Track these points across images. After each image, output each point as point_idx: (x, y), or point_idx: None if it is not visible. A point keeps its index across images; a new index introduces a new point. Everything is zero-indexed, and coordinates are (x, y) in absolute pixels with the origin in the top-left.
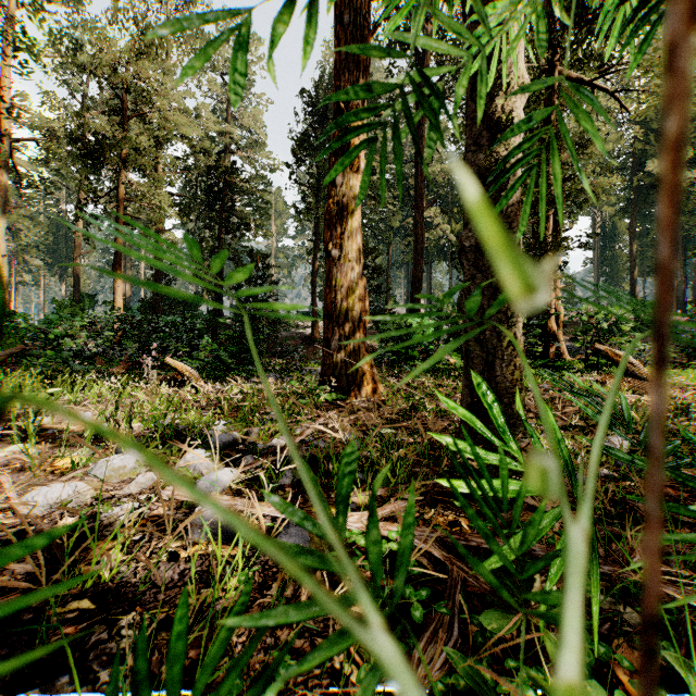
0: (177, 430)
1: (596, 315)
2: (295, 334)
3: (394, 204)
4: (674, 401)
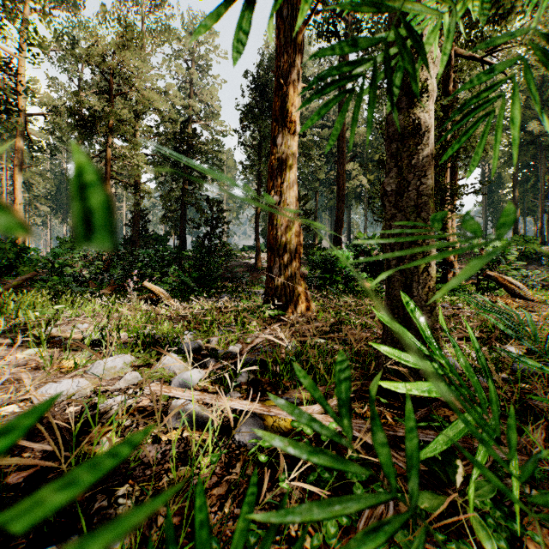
0: (154, 338)
1: (486, 248)
2: (242, 263)
3: (320, 160)
4: None
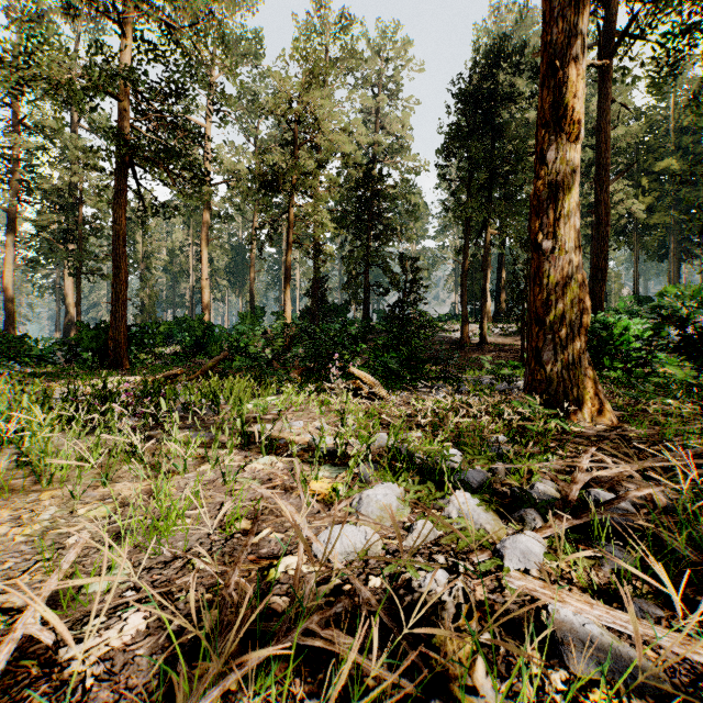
0: (400, 453)
1: None
2: (442, 338)
3: None
4: None
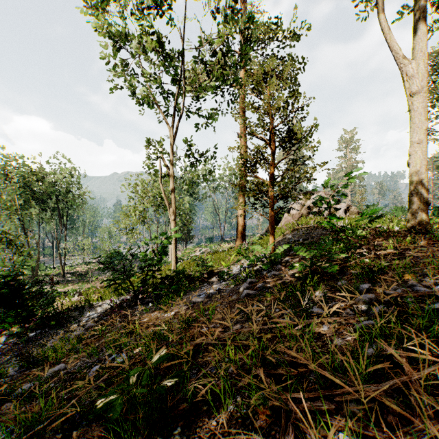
0: None
1: None
2: None
3: None
4: None
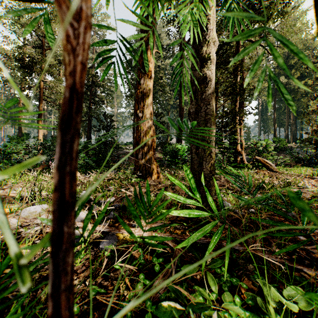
0: None
1: (257, 144)
2: (125, 152)
3: (170, 93)
4: (285, 180)
